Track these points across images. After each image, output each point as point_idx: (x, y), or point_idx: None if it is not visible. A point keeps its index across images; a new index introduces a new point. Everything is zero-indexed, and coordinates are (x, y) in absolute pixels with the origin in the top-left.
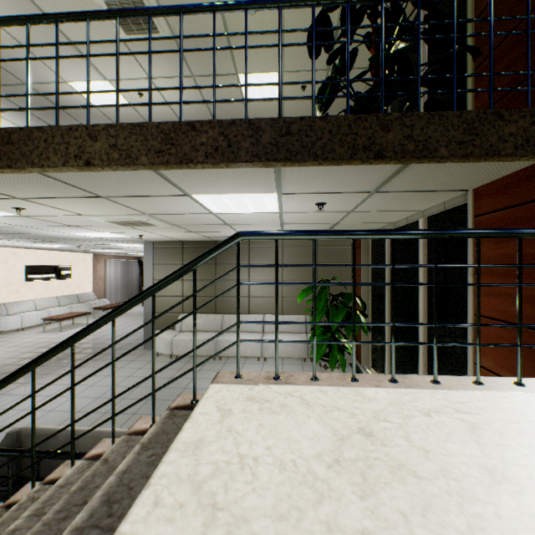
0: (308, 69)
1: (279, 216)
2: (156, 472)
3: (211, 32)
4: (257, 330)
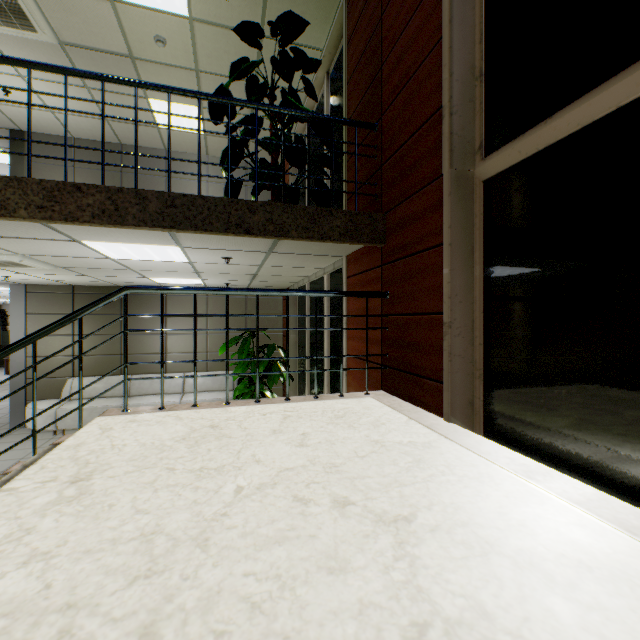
0: None
1: (192, 266)
2: (42, 459)
3: (110, 49)
4: (175, 391)
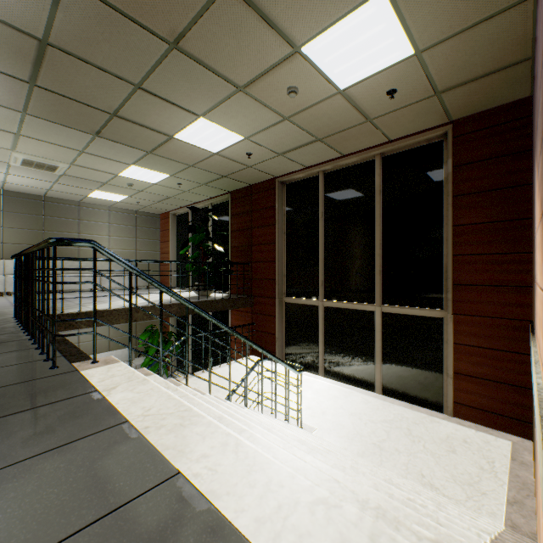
0: (147, 200)
1: None
2: None
3: (95, 180)
4: None
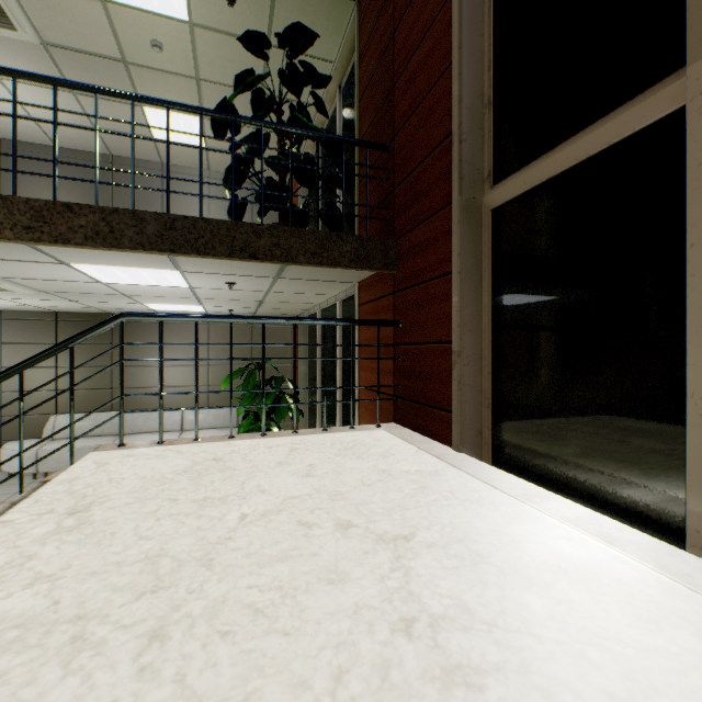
0: None
1: (192, 291)
2: (36, 493)
3: (101, 52)
4: (173, 429)
